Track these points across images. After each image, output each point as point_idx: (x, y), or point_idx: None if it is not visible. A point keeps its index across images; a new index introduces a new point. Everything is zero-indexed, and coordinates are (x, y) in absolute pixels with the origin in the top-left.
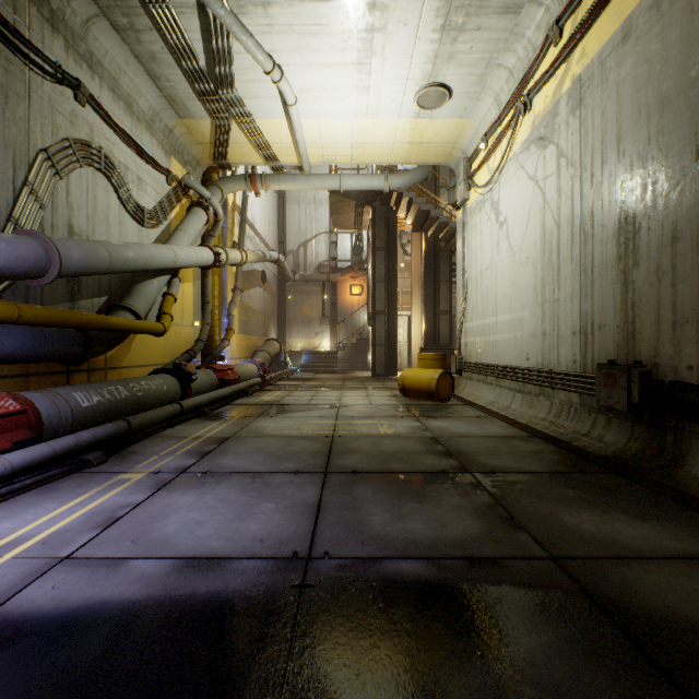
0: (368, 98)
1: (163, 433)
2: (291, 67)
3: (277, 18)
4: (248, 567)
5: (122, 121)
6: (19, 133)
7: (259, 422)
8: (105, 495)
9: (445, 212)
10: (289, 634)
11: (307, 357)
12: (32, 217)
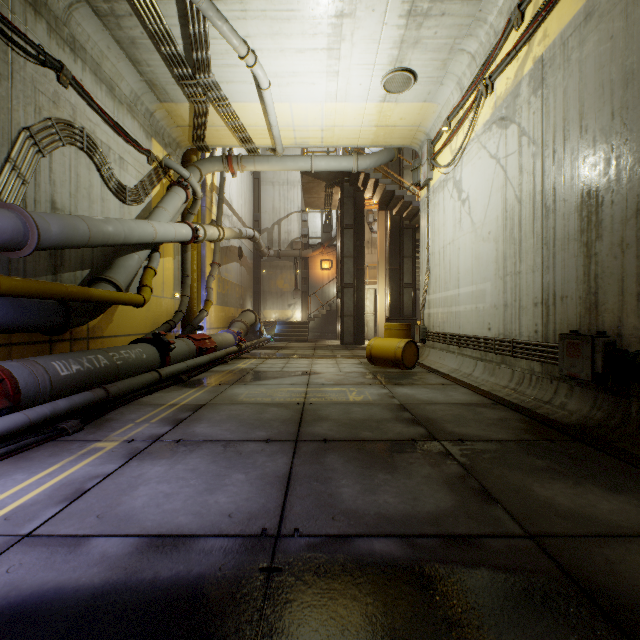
0: (337, 83)
1: (141, 400)
2: (264, 52)
3: (251, 3)
4: (214, 546)
5: (105, 104)
6: (1, 112)
7: (233, 389)
8: (76, 465)
9: (408, 192)
10: (255, 629)
11: (280, 327)
12: (14, 193)
